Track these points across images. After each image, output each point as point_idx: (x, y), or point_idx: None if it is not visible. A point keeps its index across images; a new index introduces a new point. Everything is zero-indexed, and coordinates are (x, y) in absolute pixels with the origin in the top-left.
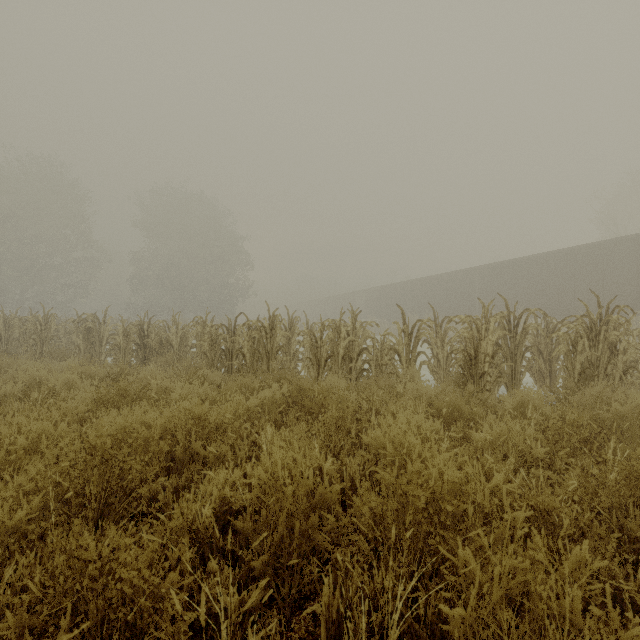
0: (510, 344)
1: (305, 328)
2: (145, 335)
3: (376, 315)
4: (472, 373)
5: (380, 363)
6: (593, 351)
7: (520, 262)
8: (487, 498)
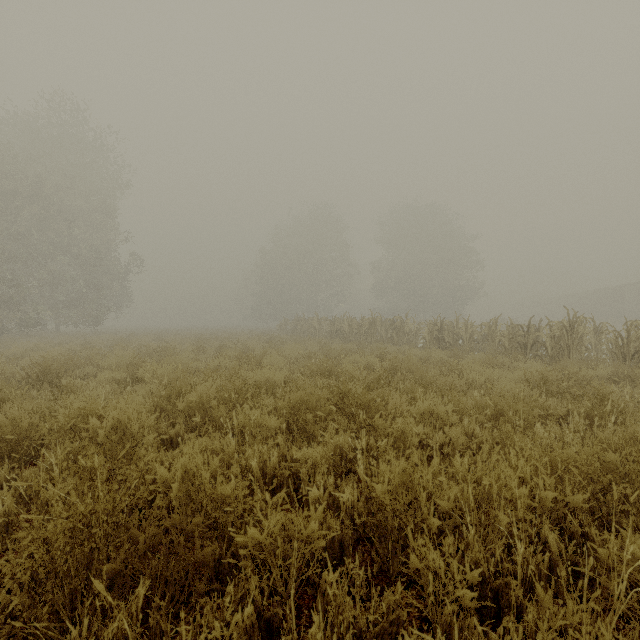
0: None
1: (592, 328)
2: (439, 332)
3: None
4: None
5: None
6: None
7: None
8: None
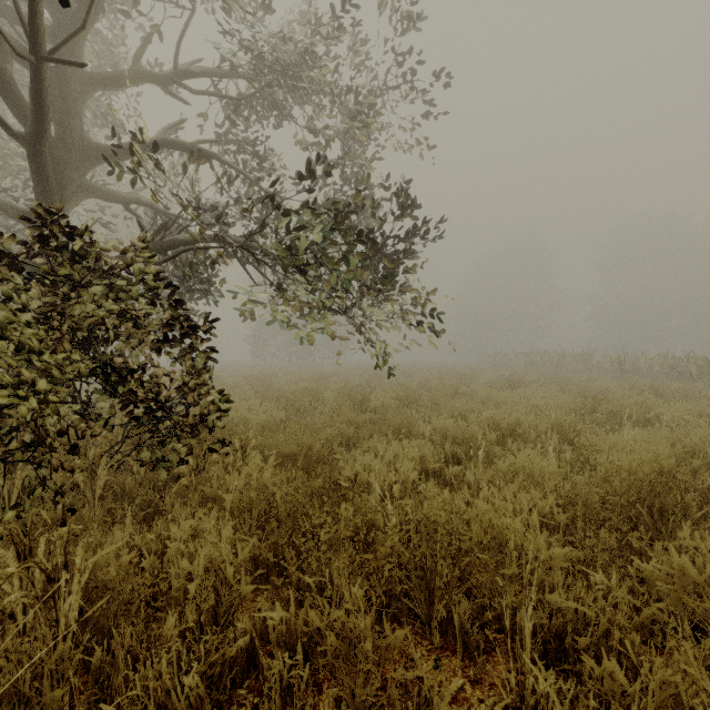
0: None
1: None
2: (622, 364)
3: None
4: None
5: None
6: None
7: None
8: None
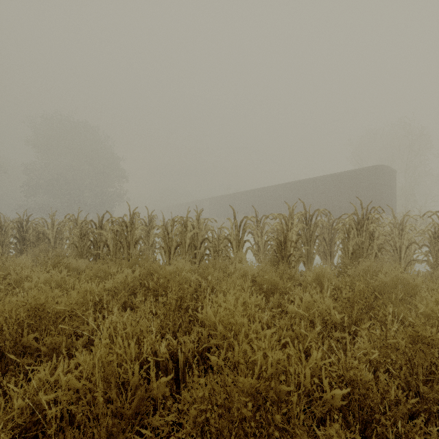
0: (306, 234)
1: (162, 224)
2: (24, 230)
3: (217, 215)
4: (282, 255)
5: (217, 249)
6: (359, 237)
7: (308, 181)
8: (308, 378)
